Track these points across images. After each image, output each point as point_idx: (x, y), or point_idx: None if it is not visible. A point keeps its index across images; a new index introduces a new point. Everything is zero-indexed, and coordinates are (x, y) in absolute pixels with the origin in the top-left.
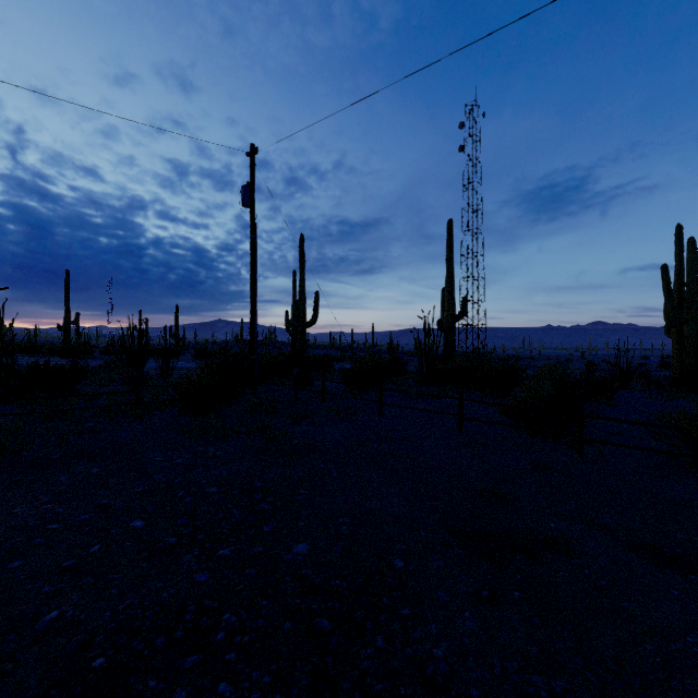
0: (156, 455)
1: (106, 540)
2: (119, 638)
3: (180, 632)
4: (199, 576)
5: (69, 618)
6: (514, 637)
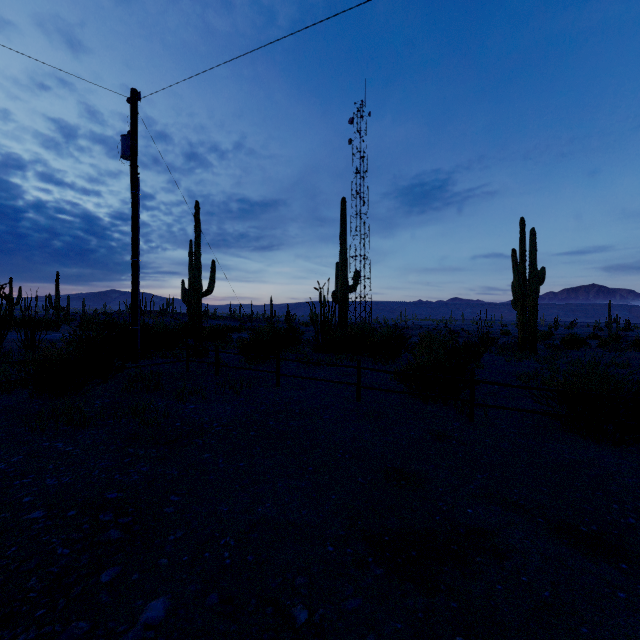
0: None
1: None
2: None
3: None
4: None
5: None
6: None
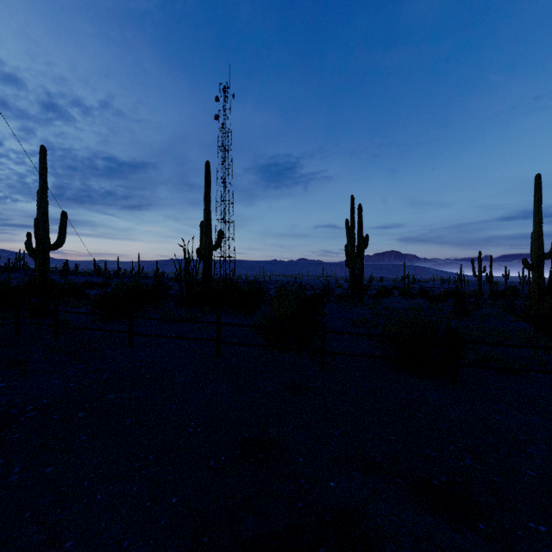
0: None
1: None
2: None
3: None
4: None
5: None
6: None
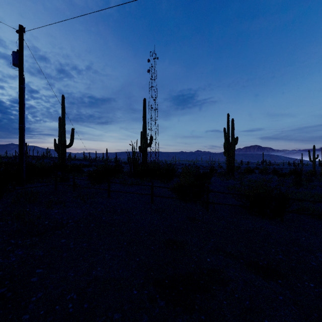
0: None
1: None
2: None
3: None
4: None
5: None
6: None
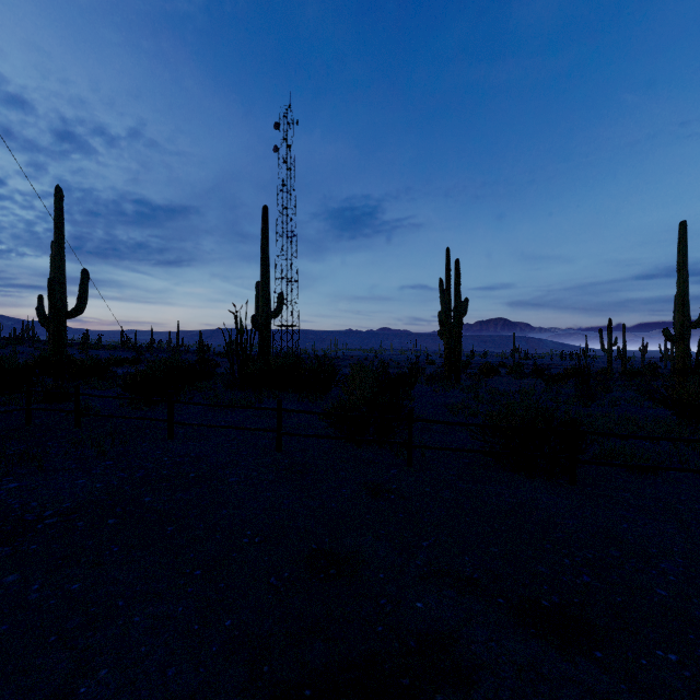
0: None
1: None
2: None
3: None
4: None
5: None
6: None
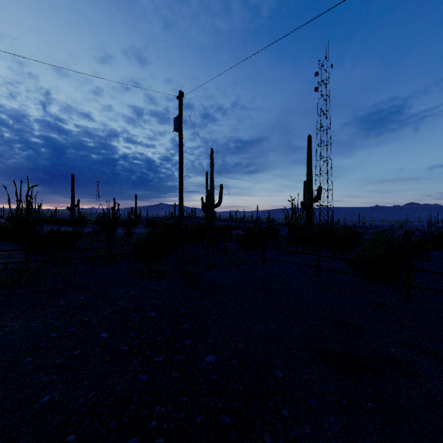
0: (119, 289)
1: (84, 346)
2: (86, 419)
3: (126, 417)
4: (141, 376)
5: (55, 402)
6: (371, 442)
